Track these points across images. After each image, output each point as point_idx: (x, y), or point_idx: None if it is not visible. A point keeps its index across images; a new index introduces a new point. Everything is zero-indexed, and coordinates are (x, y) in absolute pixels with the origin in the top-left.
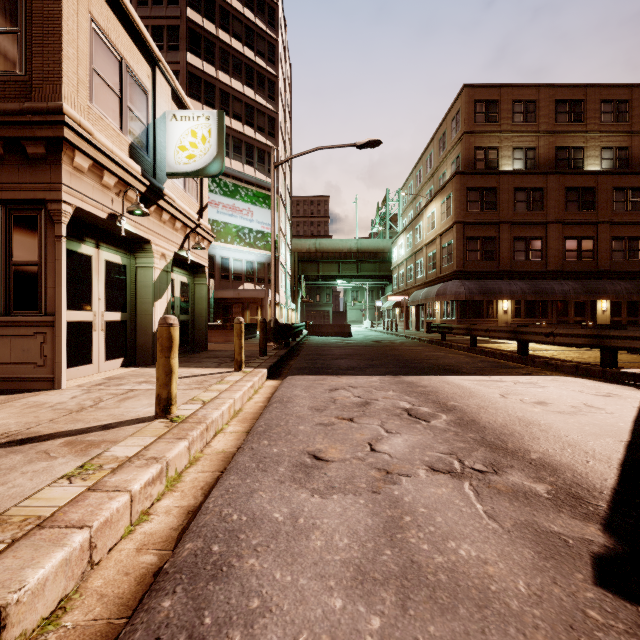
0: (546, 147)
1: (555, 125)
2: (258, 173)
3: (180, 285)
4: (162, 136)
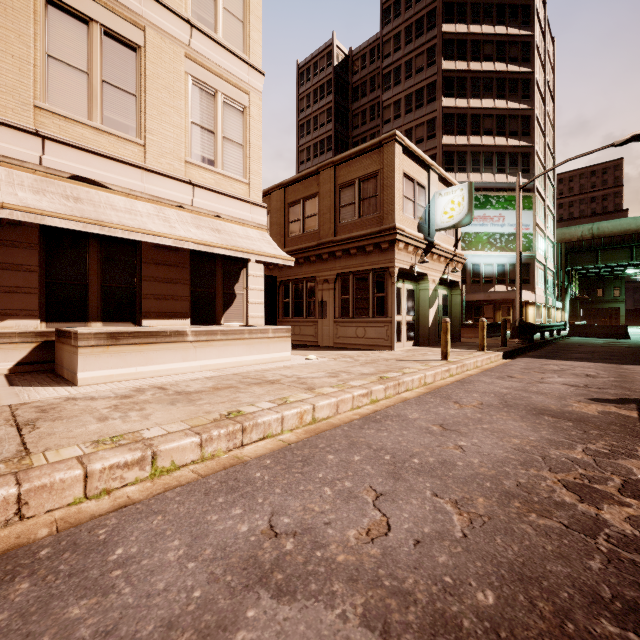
0: None
1: None
2: (510, 177)
3: (442, 297)
4: (433, 209)
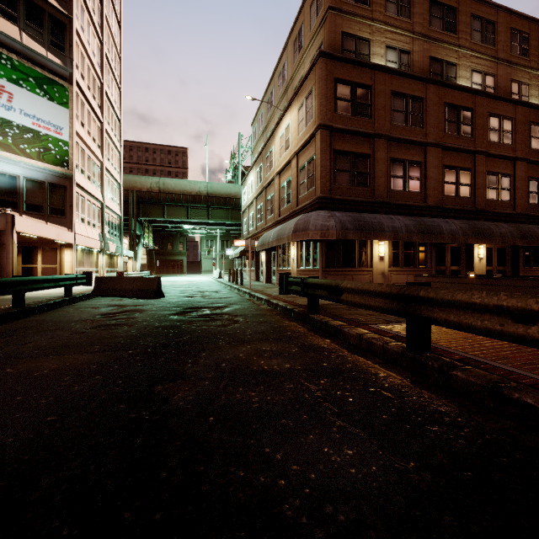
0: (421, 54)
1: (429, 29)
2: (28, 38)
3: None
4: None
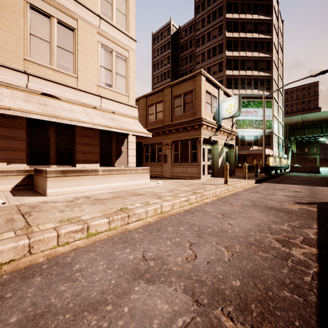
0: None
1: None
2: (260, 91)
3: (225, 152)
4: (220, 108)
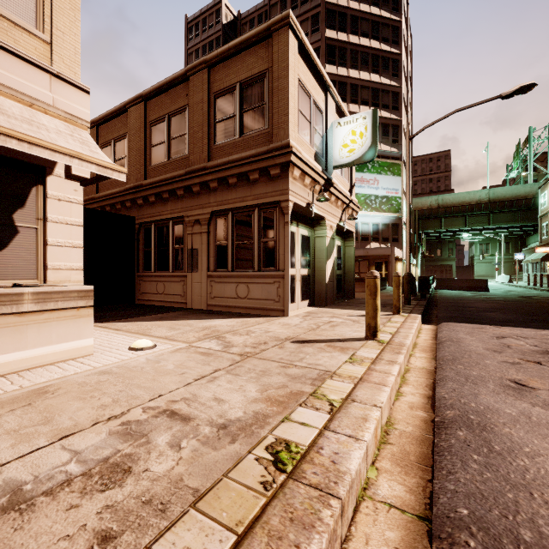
0: None
1: None
2: (383, 146)
3: (336, 248)
4: (330, 140)
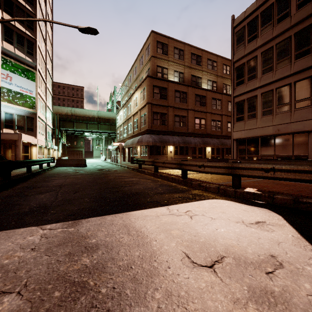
0: (187, 74)
1: (191, 64)
2: (17, 51)
3: None
4: None
